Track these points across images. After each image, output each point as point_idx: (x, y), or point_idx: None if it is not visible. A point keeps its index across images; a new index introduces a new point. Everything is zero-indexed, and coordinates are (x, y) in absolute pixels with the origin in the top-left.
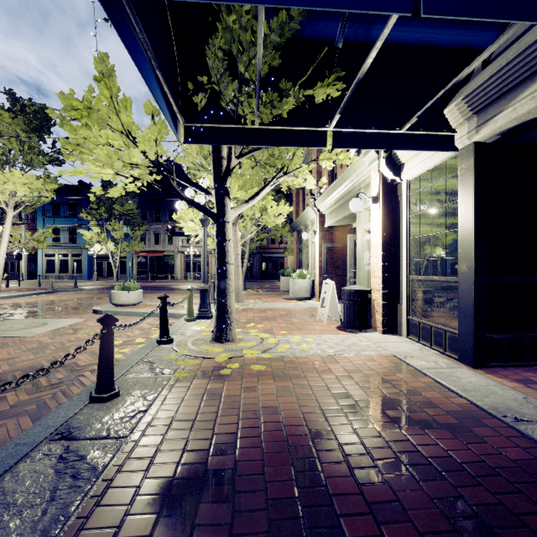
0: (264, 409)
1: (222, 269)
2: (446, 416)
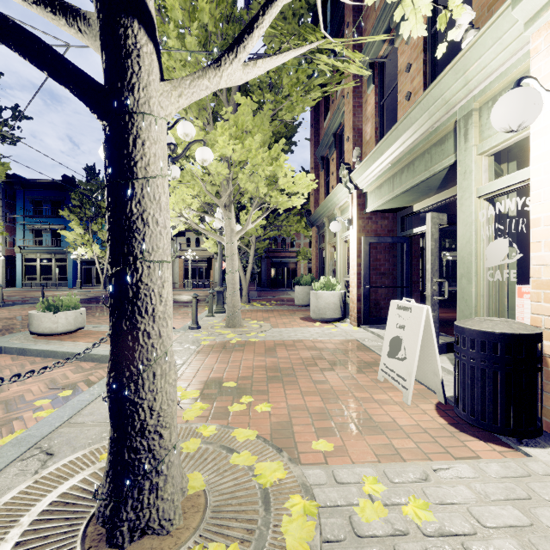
0: None
1: (122, 281)
2: None
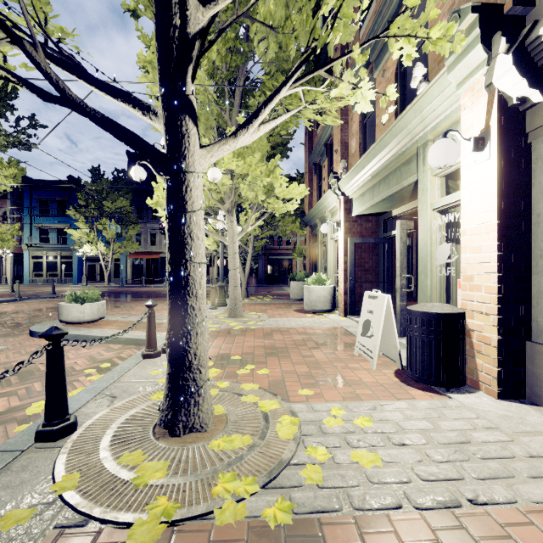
0: None
1: (178, 275)
2: None
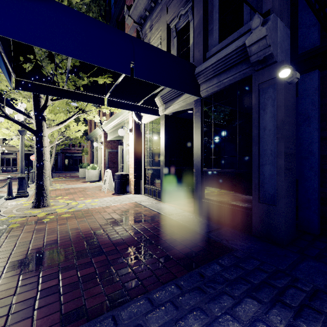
0: (71, 230)
1: (40, 164)
2: (148, 218)
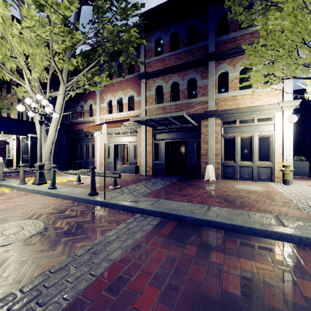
0: None
1: None
2: None
